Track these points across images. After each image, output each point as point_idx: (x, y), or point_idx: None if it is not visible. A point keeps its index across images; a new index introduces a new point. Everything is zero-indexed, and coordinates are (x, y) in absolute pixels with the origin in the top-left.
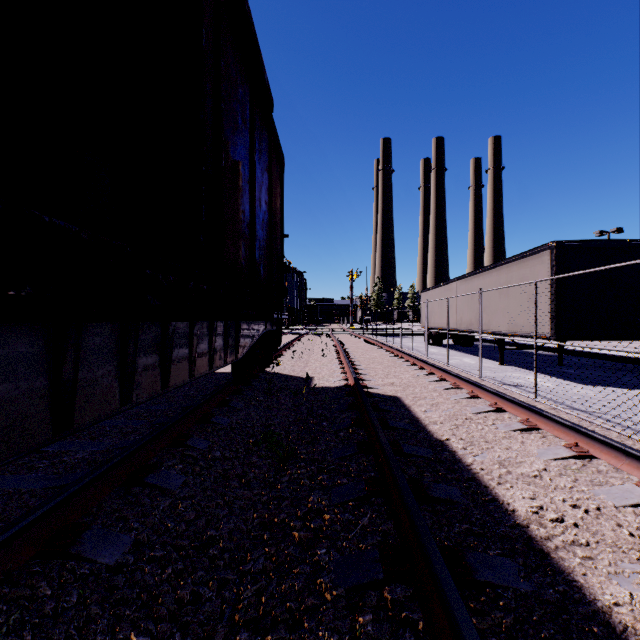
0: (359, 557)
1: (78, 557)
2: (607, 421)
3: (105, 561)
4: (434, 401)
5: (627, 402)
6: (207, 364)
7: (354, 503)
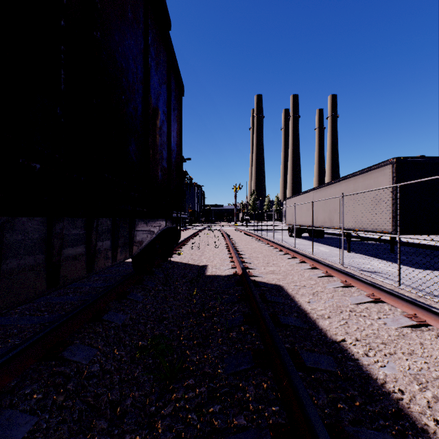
0: None
1: None
2: None
3: None
4: (314, 290)
5: None
6: (84, 266)
7: None
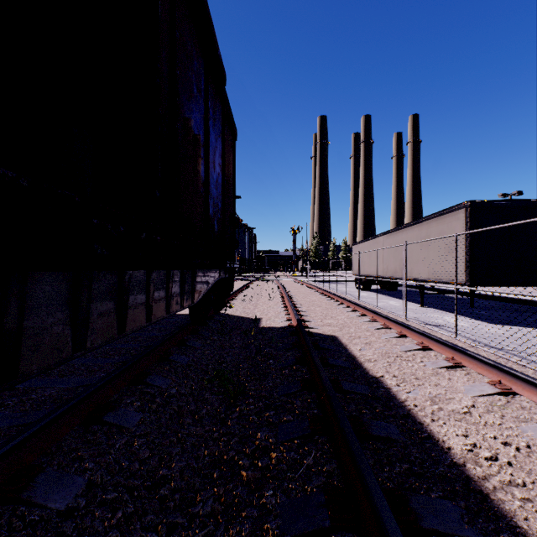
0: (305, 501)
1: (29, 503)
2: (521, 358)
3: (55, 506)
4: (367, 340)
5: (533, 340)
6: (164, 309)
7: (299, 441)
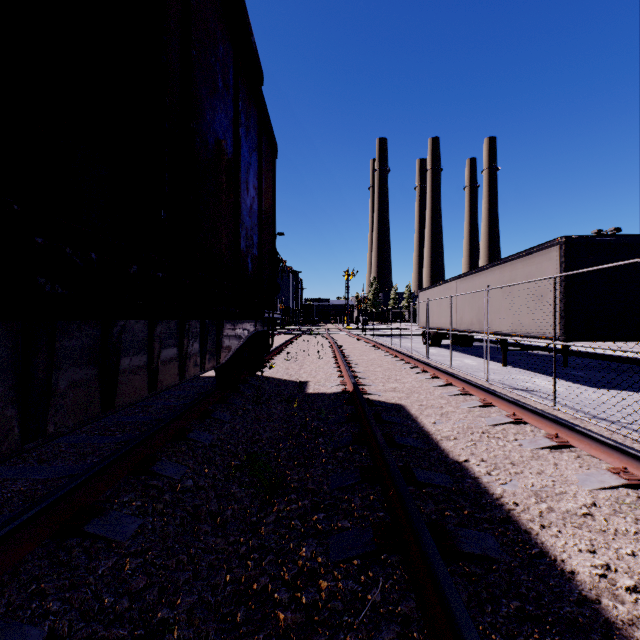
0: None
1: None
2: (639, 433)
3: None
4: (443, 410)
5: None
6: (176, 373)
7: (360, 561)
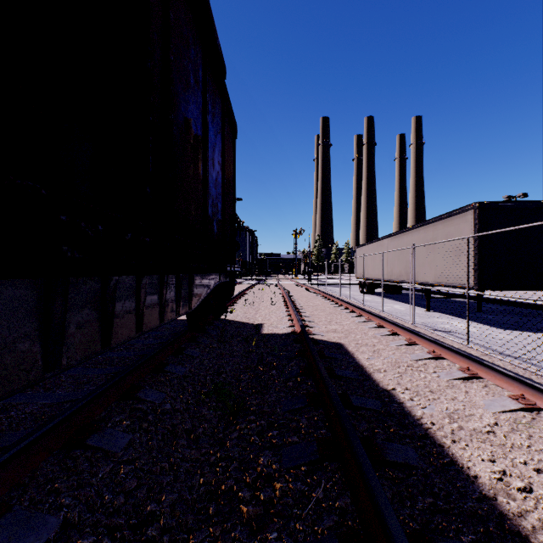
0: None
1: None
2: (538, 367)
3: None
4: (375, 348)
5: None
6: (157, 317)
7: (306, 468)
